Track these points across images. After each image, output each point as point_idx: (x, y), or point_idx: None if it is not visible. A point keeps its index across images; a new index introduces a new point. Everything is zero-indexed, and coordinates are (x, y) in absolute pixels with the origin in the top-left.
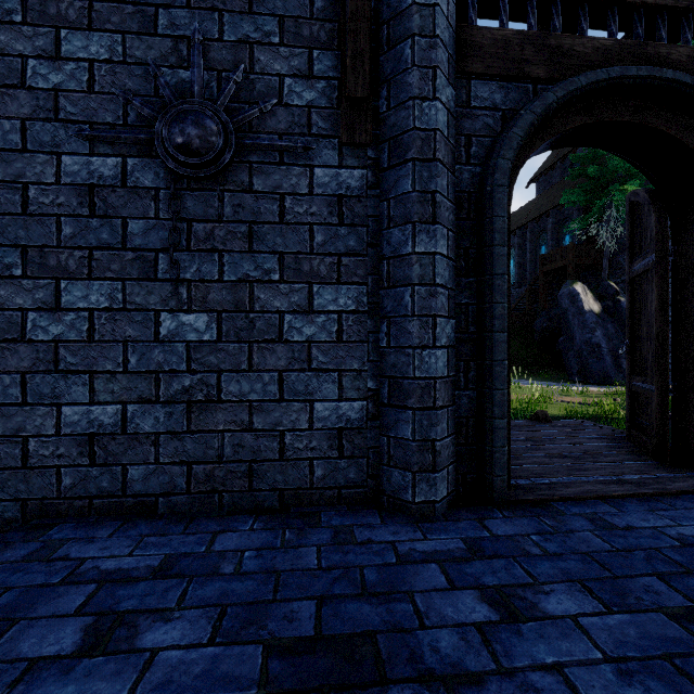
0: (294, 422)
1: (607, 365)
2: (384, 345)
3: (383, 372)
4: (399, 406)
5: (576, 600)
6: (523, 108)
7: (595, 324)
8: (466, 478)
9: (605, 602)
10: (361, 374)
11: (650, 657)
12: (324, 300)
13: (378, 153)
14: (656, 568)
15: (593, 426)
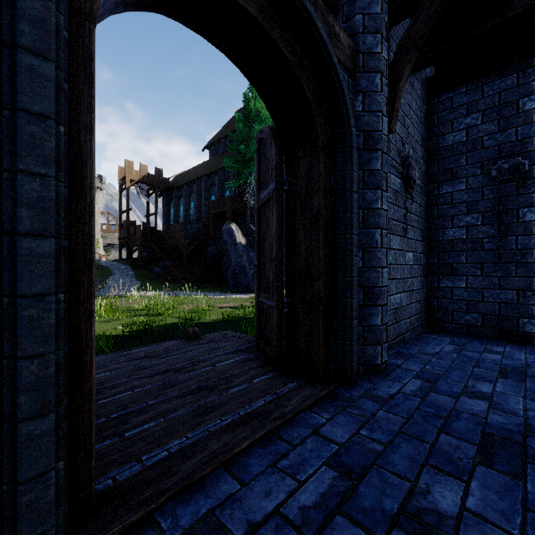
0: None
1: (249, 280)
2: None
3: None
4: None
5: None
6: None
7: (243, 252)
8: None
9: None
10: None
11: None
12: None
13: None
14: None
15: (234, 337)
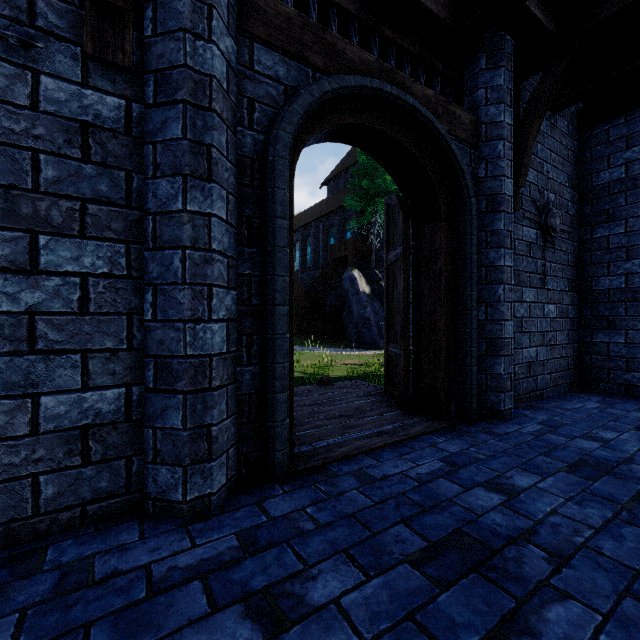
0: (3, 428)
1: (374, 334)
2: (149, 318)
3: (148, 351)
4: (168, 390)
5: (340, 576)
6: (303, 88)
7: (367, 302)
8: (249, 458)
9: (365, 568)
10: (118, 354)
11: (398, 622)
12: (58, 258)
13: (143, 84)
14: (403, 514)
15: (363, 385)
